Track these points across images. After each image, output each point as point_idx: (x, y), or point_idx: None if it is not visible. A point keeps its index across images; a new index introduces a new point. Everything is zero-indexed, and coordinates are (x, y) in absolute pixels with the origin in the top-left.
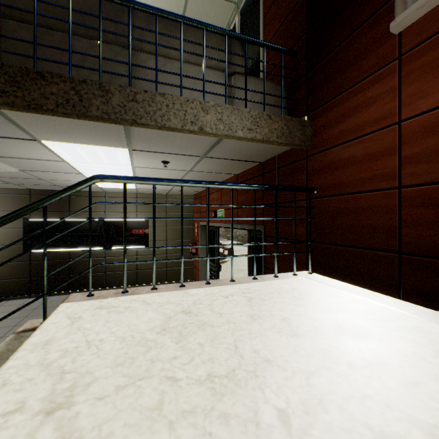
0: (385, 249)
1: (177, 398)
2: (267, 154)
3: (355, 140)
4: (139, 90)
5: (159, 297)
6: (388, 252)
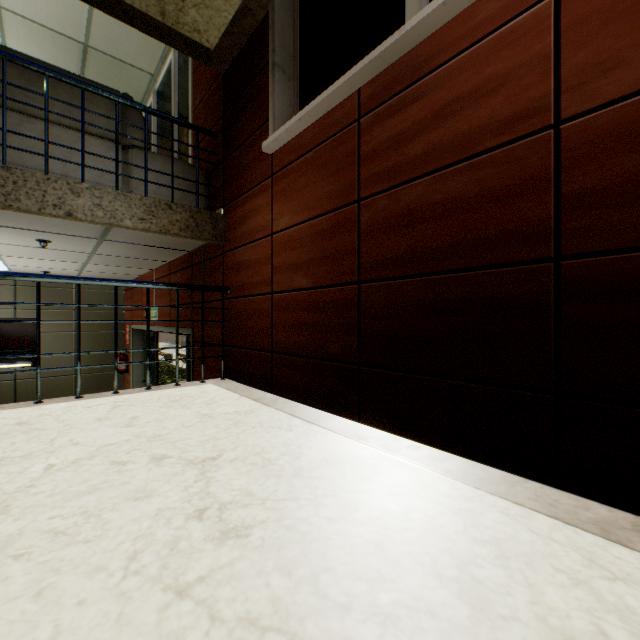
0: (266, 349)
1: None
2: (190, 244)
3: (252, 244)
4: None
5: None
6: (267, 352)
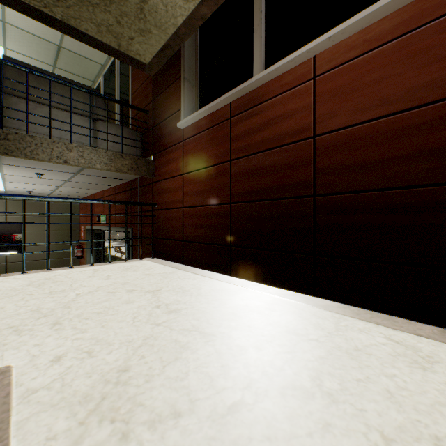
0: (179, 239)
1: (32, 297)
2: (131, 176)
3: (171, 179)
4: (11, 132)
5: (28, 275)
6: (180, 241)
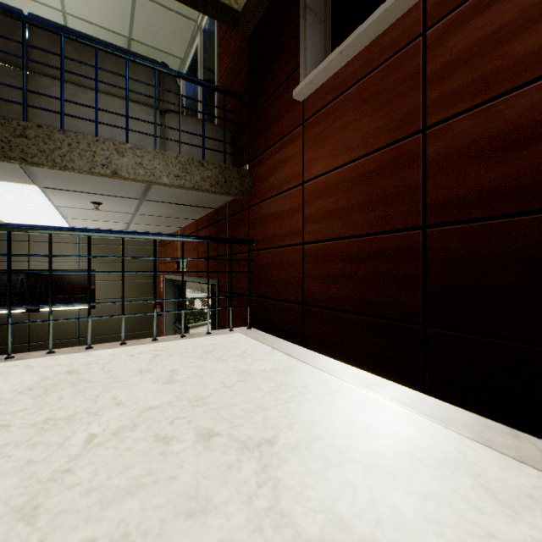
0: (295, 301)
1: None
2: (216, 201)
3: (279, 196)
4: (31, 124)
5: (51, 360)
6: (297, 304)
